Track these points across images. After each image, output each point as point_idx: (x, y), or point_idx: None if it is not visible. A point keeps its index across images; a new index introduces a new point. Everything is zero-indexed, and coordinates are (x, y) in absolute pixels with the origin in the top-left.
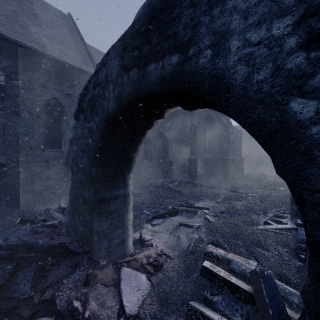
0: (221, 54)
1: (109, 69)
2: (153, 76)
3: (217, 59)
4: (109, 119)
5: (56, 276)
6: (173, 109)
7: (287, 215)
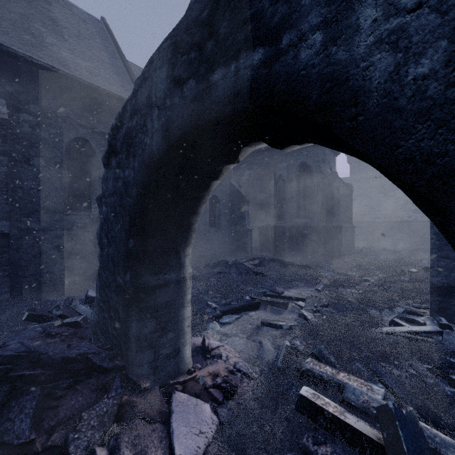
0: (341, 37)
1: (153, 86)
2: (220, 89)
3: (333, 46)
4: (152, 164)
5: (72, 406)
6: (252, 147)
7: (424, 310)
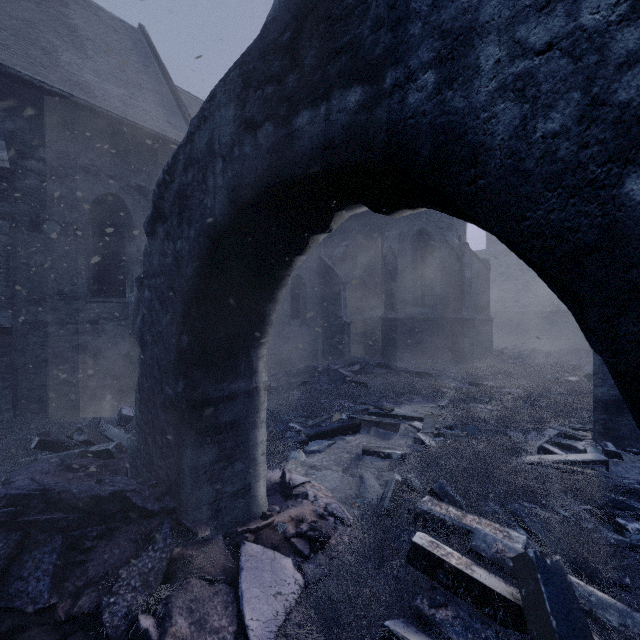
0: (458, 80)
1: (216, 128)
2: (306, 137)
3: (448, 91)
4: (215, 234)
5: (105, 561)
6: (350, 212)
7: (585, 433)
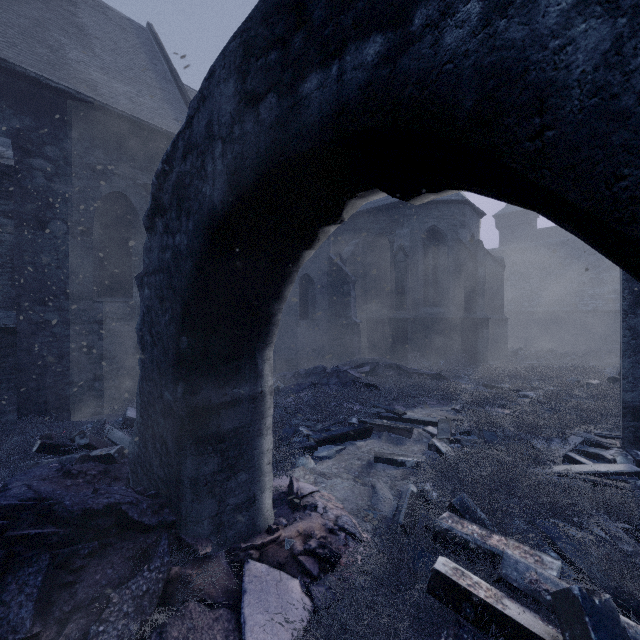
0: (514, 3)
1: (215, 108)
2: (315, 104)
3: (501, 19)
4: (214, 224)
5: (96, 583)
6: (363, 199)
7: (612, 441)
